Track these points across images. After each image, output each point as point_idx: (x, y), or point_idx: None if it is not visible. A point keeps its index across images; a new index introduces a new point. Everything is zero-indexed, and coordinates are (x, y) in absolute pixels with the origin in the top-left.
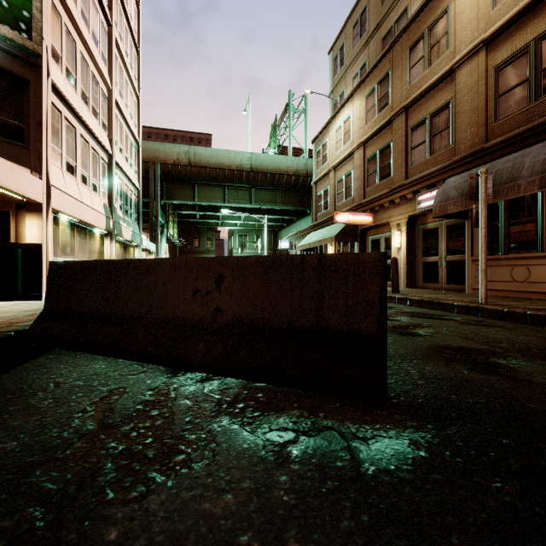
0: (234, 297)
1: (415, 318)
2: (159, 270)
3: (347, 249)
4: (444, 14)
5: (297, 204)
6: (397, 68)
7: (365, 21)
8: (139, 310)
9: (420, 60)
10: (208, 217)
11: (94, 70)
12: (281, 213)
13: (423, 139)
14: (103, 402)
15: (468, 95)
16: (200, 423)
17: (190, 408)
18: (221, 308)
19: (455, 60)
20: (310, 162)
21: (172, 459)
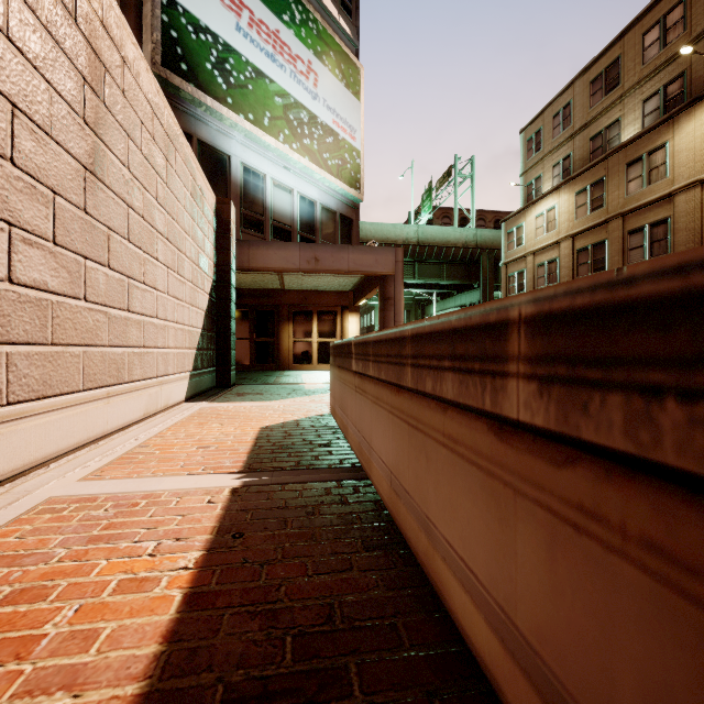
0: None
1: None
2: None
3: None
4: (662, 147)
5: (463, 278)
6: (614, 178)
7: (569, 116)
8: None
9: (638, 178)
10: None
11: None
12: (440, 287)
13: (641, 244)
14: None
15: (686, 217)
16: None
17: None
18: None
19: (674, 188)
20: (479, 233)
21: None
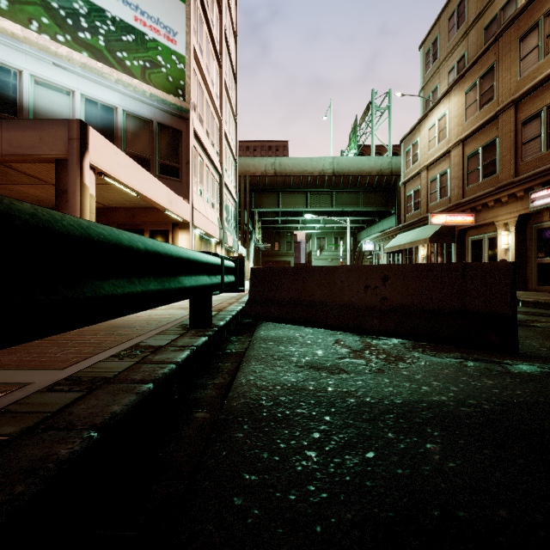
0: (396, 290)
1: (531, 316)
2: (337, 273)
3: (442, 250)
4: None
5: (380, 204)
6: (505, 60)
7: (463, 12)
8: (323, 299)
9: (533, 50)
10: (289, 221)
11: (212, 109)
12: (362, 214)
13: (537, 133)
14: (338, 343)
15: None
16: (405, 353)
17: (391, 348)
18: (387, 297)
19: None
20: (394, 160)
21: (405, 361)
